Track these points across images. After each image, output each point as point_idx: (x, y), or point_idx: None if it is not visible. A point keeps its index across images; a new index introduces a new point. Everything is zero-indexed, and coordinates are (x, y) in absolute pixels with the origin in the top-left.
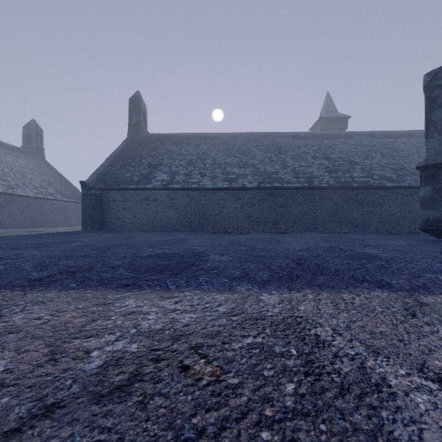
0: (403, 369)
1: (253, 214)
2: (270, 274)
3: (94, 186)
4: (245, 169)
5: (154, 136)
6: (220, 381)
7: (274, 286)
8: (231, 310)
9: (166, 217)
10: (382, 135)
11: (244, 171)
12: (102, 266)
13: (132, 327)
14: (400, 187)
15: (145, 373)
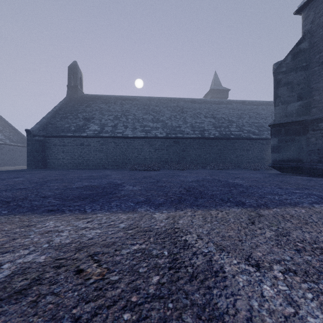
0: (236, 259)
1: (163, 156)
2: (165, 199)
3: (38, 133)
4: (157, 123)
5: (88, 96)
6: (104, 279)
7: (166, 207)
8: (129, 226)
9: (97, 158)
10: (250, 103)
11: (156, 125)
12: (35, 196)
13: (45, 242)
14: (261, 138)
15: (45, 278)
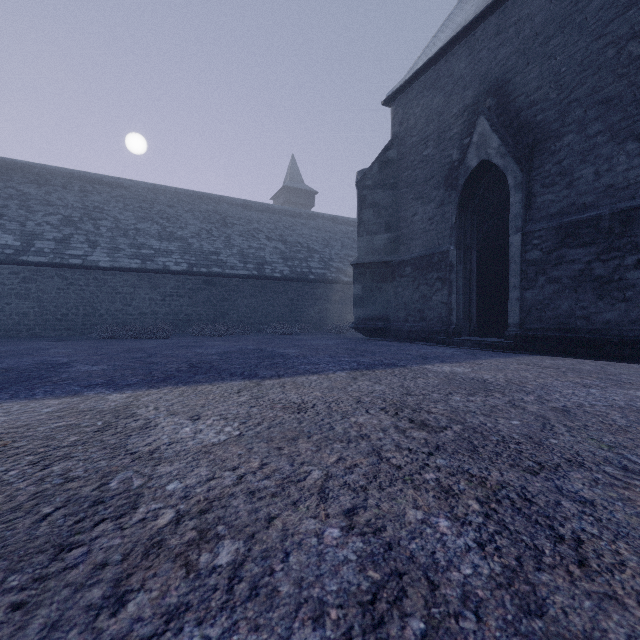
0: (180, 418)
1: (182, 310)
2: (143, 378)
3: None
4: (170, 243)
5: None
6: (7, 446)
7: (135, 388)
8: (58, 409)
9: (12, 312)
10: (344, 221)
11: (167, 246)
12: None
13: None
14: None
15: None
